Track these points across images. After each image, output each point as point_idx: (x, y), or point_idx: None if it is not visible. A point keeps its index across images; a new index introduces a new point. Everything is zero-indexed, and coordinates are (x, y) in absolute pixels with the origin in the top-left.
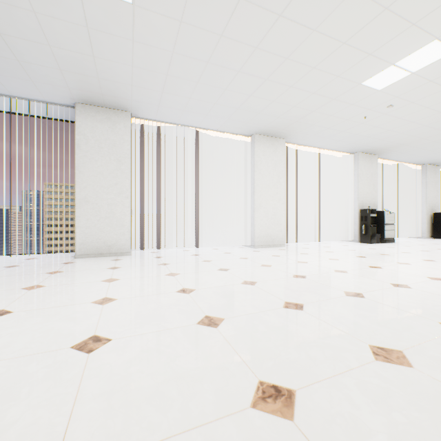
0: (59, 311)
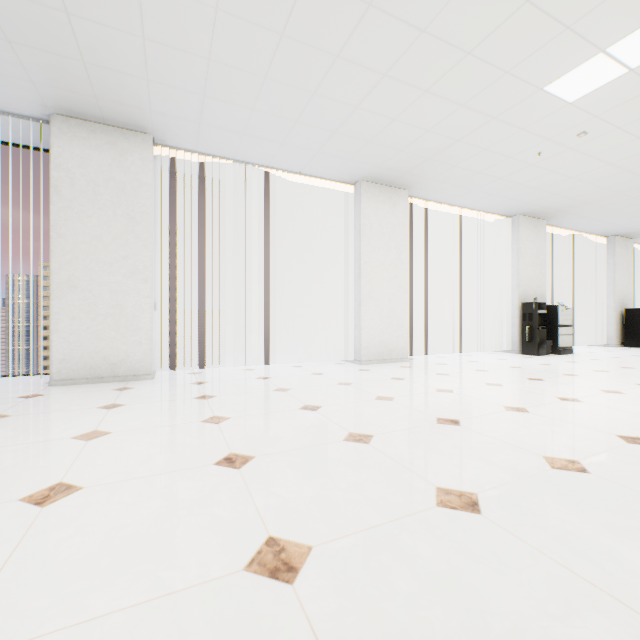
0: None
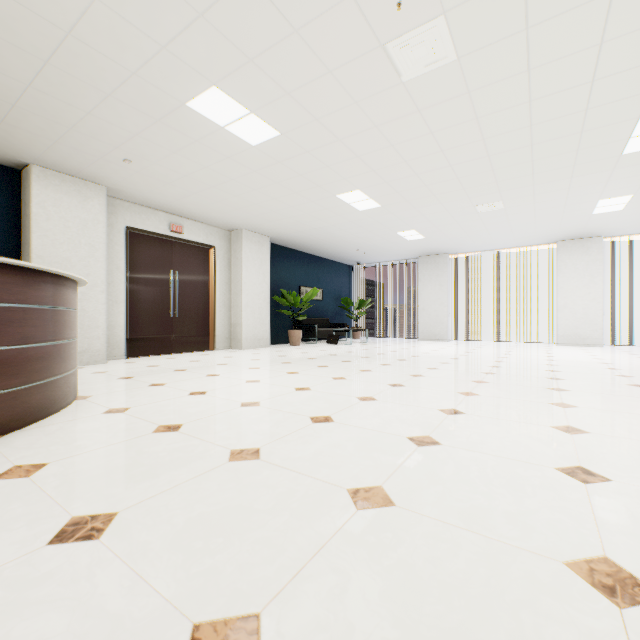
0: (401, 346)
